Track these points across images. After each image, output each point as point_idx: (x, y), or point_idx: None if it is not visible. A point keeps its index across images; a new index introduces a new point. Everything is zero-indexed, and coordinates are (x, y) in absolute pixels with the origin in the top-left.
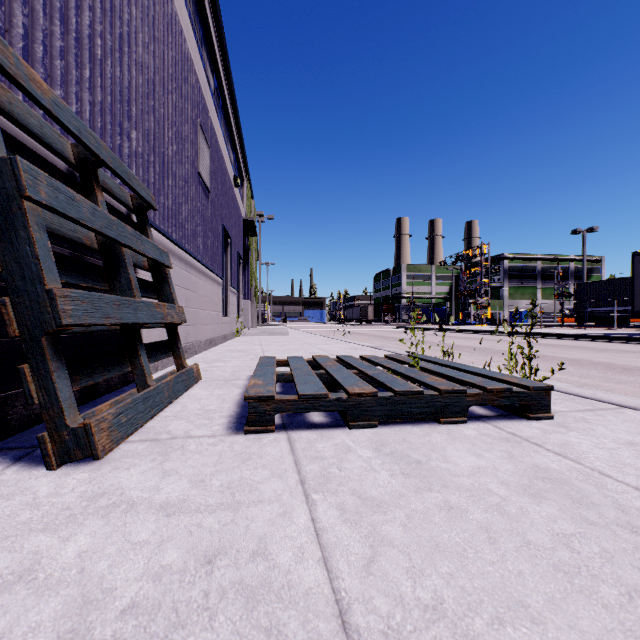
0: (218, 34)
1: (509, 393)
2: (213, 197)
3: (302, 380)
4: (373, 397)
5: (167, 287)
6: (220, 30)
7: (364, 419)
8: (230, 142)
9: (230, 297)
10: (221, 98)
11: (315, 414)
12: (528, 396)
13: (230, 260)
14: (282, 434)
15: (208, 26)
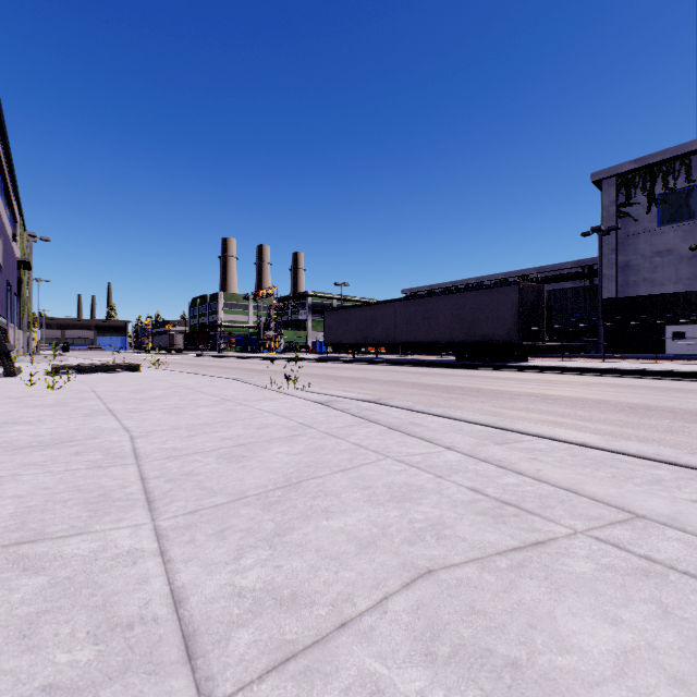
0: (6, 153)
1: (129, 366)
2: (3, 267)
3: (69, 365)
4: (89, 367)
5: (7, 337)
6: (8, 152)
7: (87, 372)
8: (8, 204)
9: (10, 331)
10: (3, 183)
11: (74, 374)
12: (135, 367)
13: (11, 303)
14: (63, 375)
15: (1, 158)
